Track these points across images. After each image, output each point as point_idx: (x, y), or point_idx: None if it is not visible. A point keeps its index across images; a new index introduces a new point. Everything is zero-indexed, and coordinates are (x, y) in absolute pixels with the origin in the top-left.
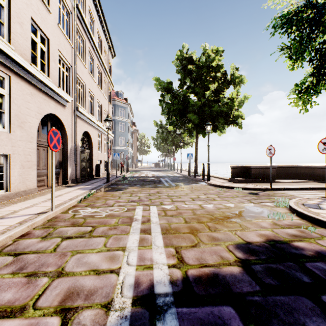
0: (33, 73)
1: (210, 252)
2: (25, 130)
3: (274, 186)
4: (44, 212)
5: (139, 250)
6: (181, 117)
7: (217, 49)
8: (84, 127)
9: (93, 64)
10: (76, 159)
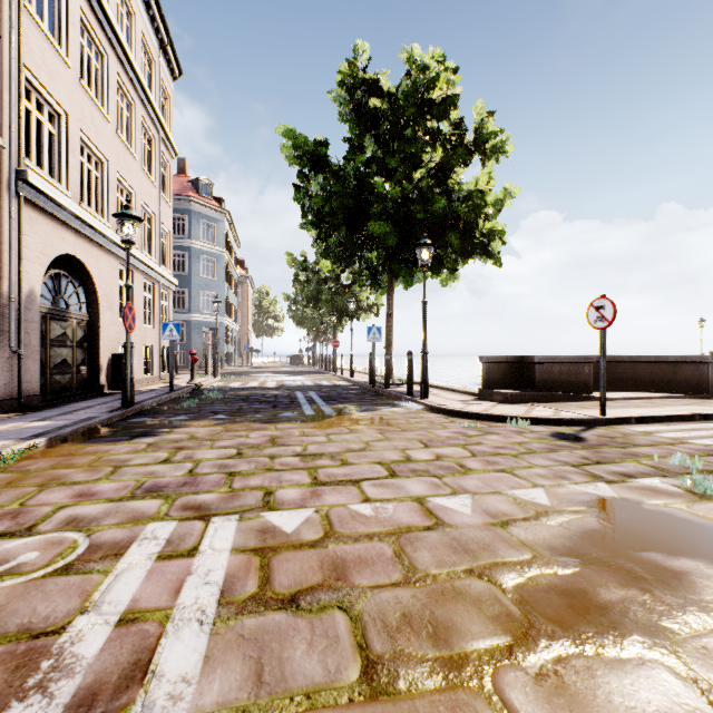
0: None
1: None
2: None
3: (606, 412)
4: None
5: None
6: (350, 234)
7: (443, 58)
8: (60, 240)
9: (103, 70)
10: (19, 336)
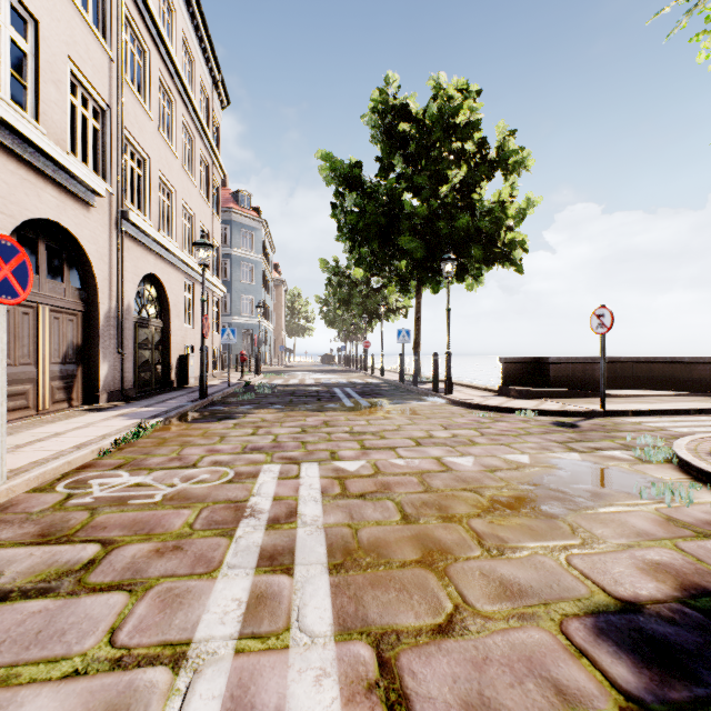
0: None
1: (509, 665)
2: None
3: (608, 406)
4: None
5: (239, 661)
6: (382, 246)
7: (466, 85)
8: (146, 262)
9: (173, 115)
10: (122, 341)
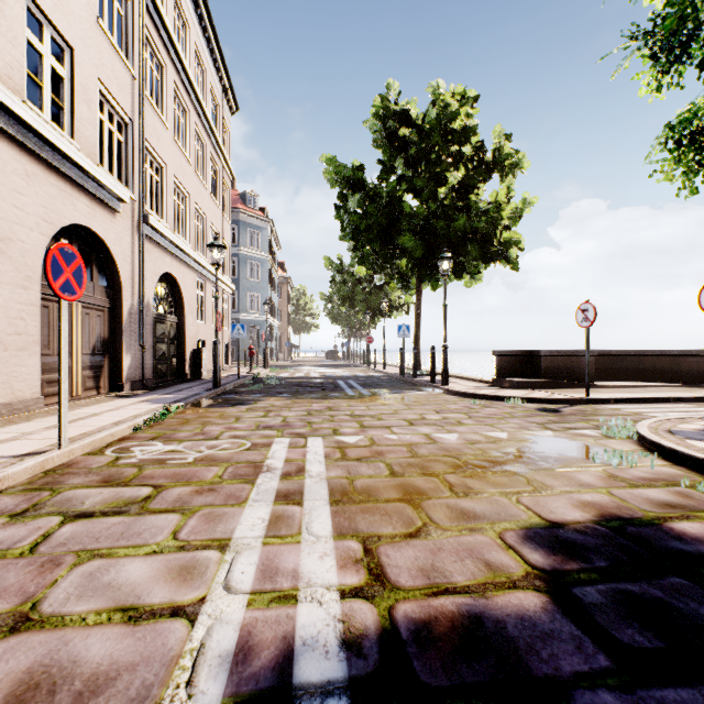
0: (31, 122)
1: (456, 552)
2: (10, 259)
3: (593, 395)
4: (39, 452)
5: (266, 548)
6: (383, 245)
7: (464, 91)
8: (163, 262)
9: (187, 124)
10: (142, 335)
